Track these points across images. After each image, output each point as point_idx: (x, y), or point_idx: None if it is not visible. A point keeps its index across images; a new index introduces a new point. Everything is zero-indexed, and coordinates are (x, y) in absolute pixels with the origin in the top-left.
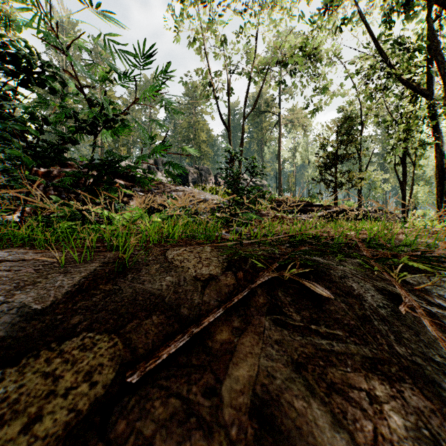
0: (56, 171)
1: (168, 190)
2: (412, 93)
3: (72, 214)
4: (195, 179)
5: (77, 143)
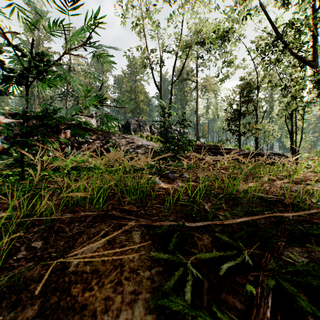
0: (17, 122)
1: (113, 137)
2: (299, 65)
3: (28, 159)
4: (135, 128)
5: (3, 93)
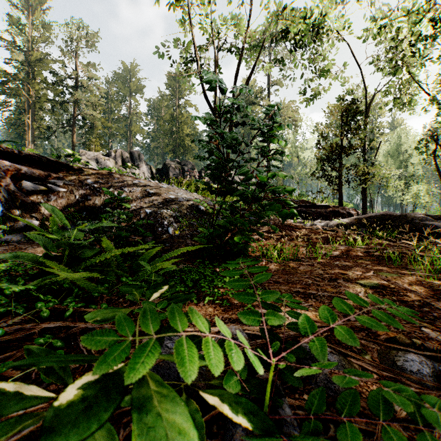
0: None
1: (119, 184)
2: None
3: None
4: (176, 175)
5: None
